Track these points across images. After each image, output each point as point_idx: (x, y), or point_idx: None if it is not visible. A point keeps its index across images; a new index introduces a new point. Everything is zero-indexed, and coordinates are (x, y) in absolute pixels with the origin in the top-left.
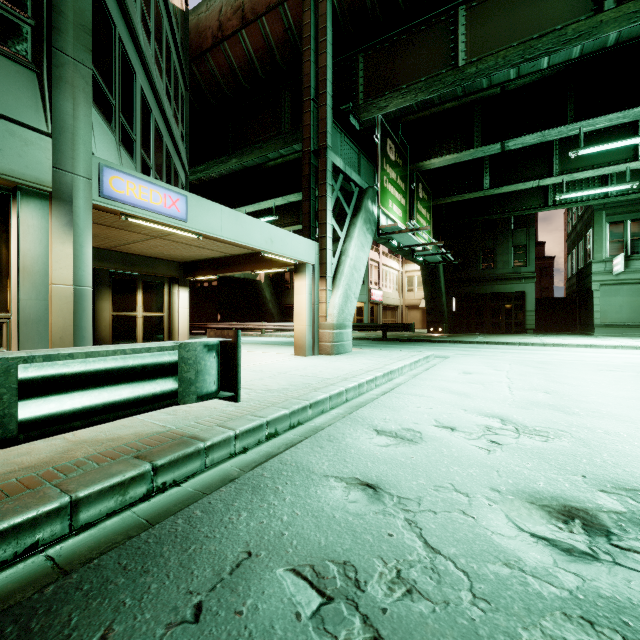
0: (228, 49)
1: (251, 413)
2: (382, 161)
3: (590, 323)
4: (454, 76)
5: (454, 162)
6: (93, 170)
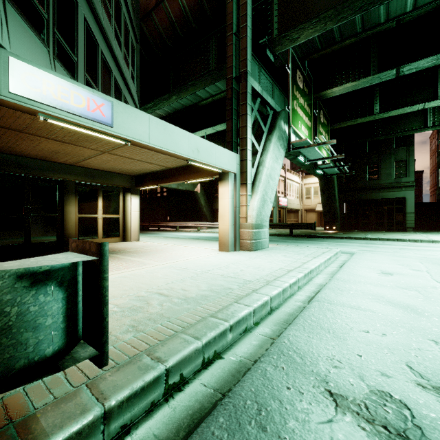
0: (168, 6)
1: (149, 349)
2: (293, 87)
3: None
4: (362, 0)
5: (352, 89)
6: (2, 64)
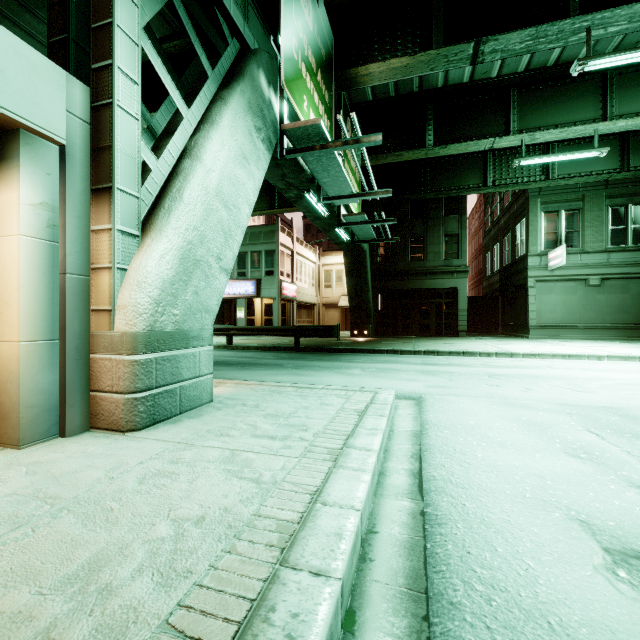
0: None
1: None
2: (289, 0)
3: (523, 324)
4: None
5: (401, 78)
6: None
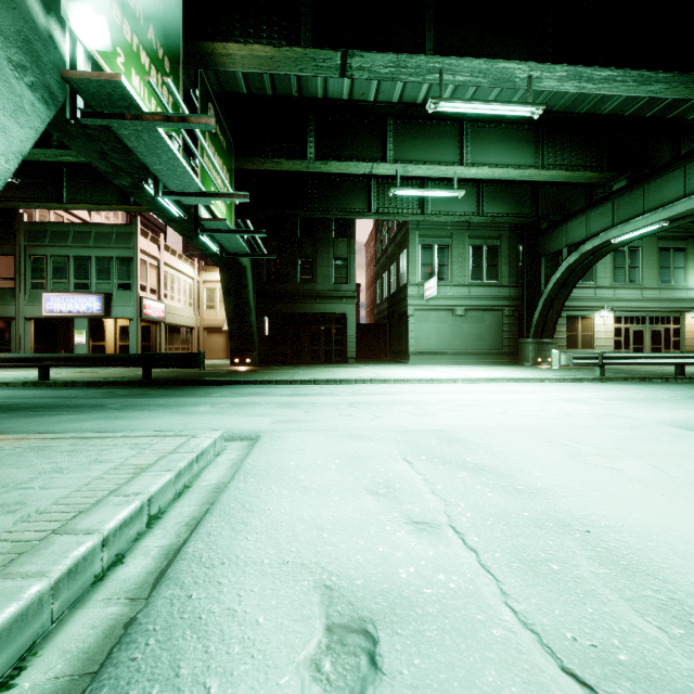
0: None
1: None
2: None
3: (405, 350)
4: None
5: (269, 71)
6: None
